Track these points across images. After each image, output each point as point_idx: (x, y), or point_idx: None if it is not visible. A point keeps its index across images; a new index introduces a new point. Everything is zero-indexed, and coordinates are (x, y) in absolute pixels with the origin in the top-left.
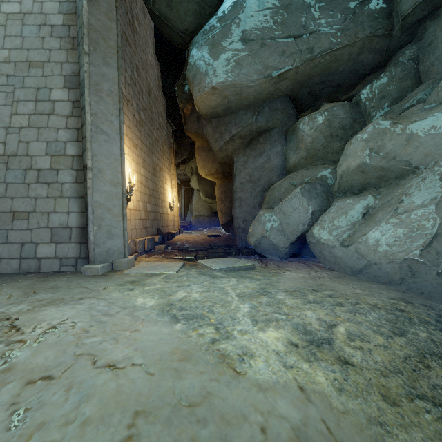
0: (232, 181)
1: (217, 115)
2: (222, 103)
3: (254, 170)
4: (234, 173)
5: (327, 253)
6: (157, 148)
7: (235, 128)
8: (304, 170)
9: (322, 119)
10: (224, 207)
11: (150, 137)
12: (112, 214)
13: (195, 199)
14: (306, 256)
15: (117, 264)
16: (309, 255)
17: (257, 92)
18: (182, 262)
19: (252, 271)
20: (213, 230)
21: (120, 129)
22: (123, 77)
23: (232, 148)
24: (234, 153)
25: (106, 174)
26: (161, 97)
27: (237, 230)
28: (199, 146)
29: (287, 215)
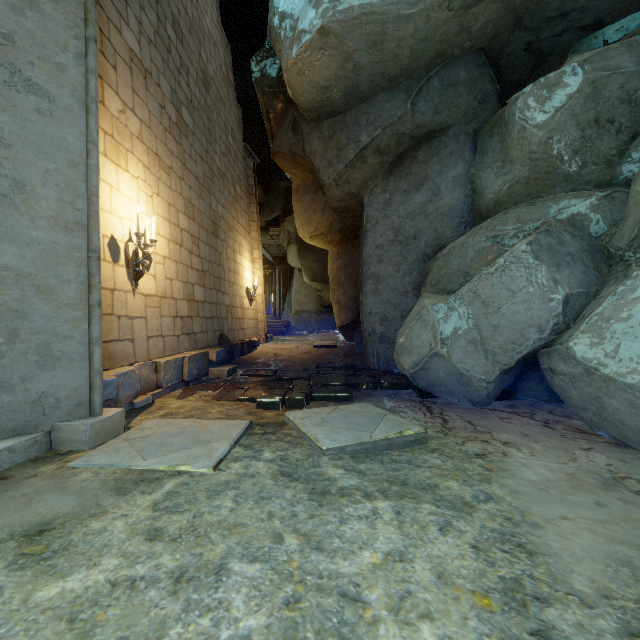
0: (359, 245)
1: (330, 109)
2: (342, 75)
3: (405, 220)
4: (364, 226)
5: (621, 404)
6: (221, 188)
7: (368, 131)
8: (522, 207)
9: (576, 81)
10: (343, 295)
11: (205, 164)
12: (57, 302)
13: (296, 284)
14: (527, 398)
15: (63, 436)
16: (534, 395)
17: (418, 38)
18: (246, 421)
19: (421, 448)
20: (324, 335)
21: (86, 88)
22: (135, 20)
23: (360, 176)
24: (364, 188)
25: (38, 196)
26: (234, 102)
27: (369, 337)
28: (298, 184)
29: (494, 306)
